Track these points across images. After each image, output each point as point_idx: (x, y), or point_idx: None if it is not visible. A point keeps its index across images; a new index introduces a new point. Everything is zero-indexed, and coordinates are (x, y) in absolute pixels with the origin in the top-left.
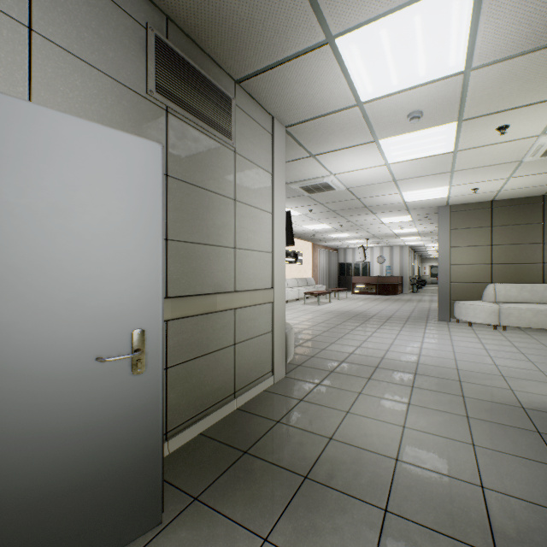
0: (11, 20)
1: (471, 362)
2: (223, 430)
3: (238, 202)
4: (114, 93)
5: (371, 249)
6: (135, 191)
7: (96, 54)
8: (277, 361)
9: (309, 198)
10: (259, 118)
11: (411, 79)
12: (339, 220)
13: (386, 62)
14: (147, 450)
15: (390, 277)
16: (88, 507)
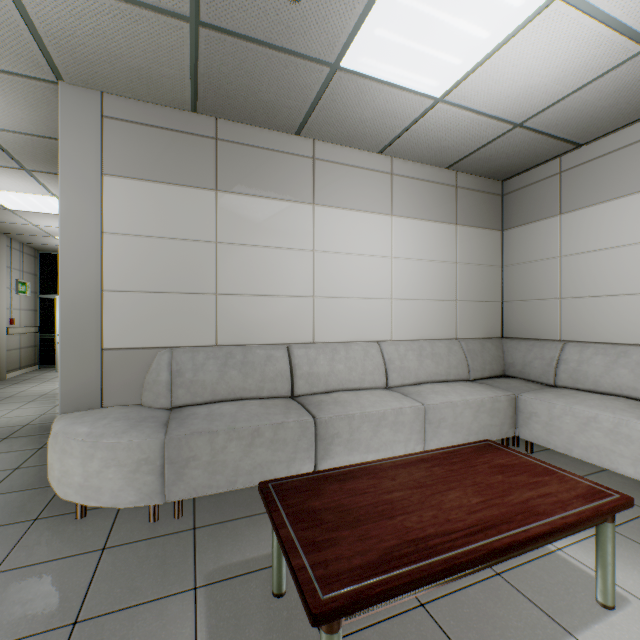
0: None
1: None
2: None
3: None
4: None
5: None
6: None
7: None
8: None
9: None
10: None
11: None
12: None
13: None
14: None
15: None
16: None
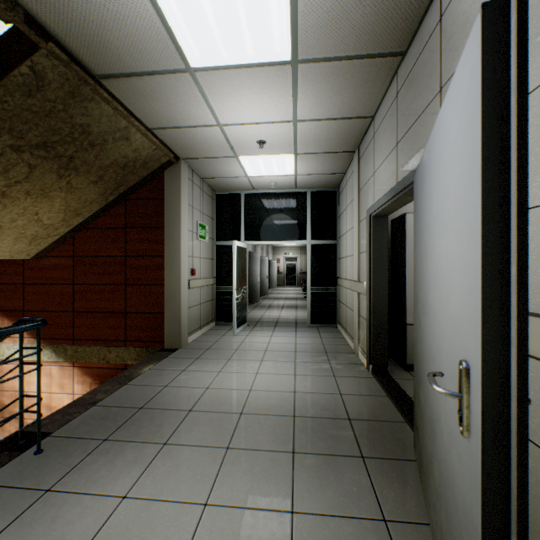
0: None
1: None
2: None
3: None
4: None
5: None
6: (465, 134)
7: None
8: None
9: None
10: None
11: None
12: None
13: None
14: None
15: None
16: None
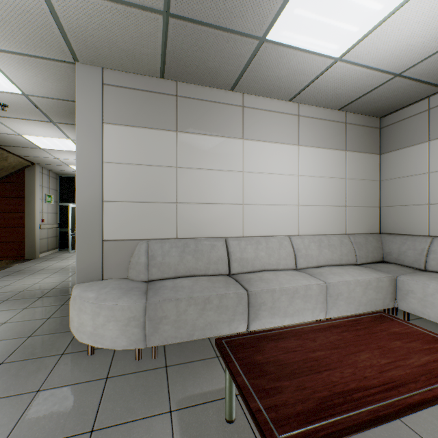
0: None
1: None
2: None
3: None
4: None
5: None
6: None
7: None
8: None
9: None
10: None
11: None
12: None
13: None
14: None
15: None
16: None
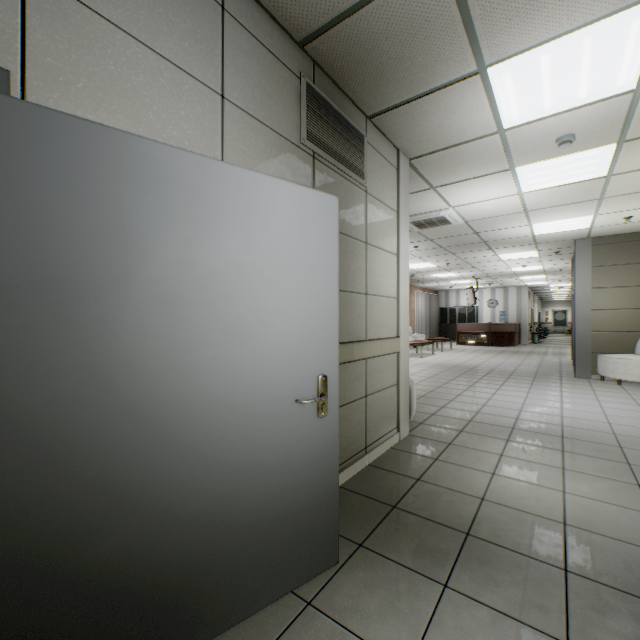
0: (211, 91)
1: (630, 427)
2: (362, 484)
3: (368, 245)
4: (276, 146)
5: (479, 291)
6: (319, 243)
7: (264, 110)
8: (402, 416)
9: (418, 234)
10: (386, 153)
11: (568, 101)
12: (448, 257)
13: (541, 87)
14: (327, 491)
15: (505, 324)
16: (287, 537)
